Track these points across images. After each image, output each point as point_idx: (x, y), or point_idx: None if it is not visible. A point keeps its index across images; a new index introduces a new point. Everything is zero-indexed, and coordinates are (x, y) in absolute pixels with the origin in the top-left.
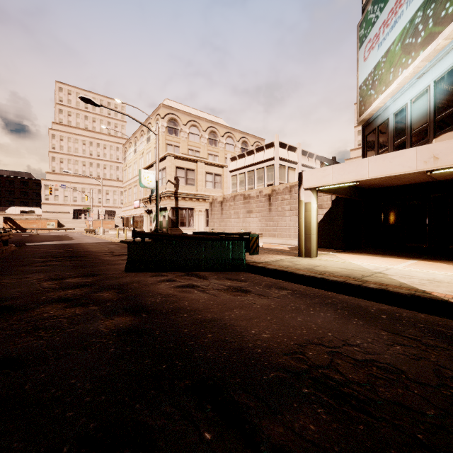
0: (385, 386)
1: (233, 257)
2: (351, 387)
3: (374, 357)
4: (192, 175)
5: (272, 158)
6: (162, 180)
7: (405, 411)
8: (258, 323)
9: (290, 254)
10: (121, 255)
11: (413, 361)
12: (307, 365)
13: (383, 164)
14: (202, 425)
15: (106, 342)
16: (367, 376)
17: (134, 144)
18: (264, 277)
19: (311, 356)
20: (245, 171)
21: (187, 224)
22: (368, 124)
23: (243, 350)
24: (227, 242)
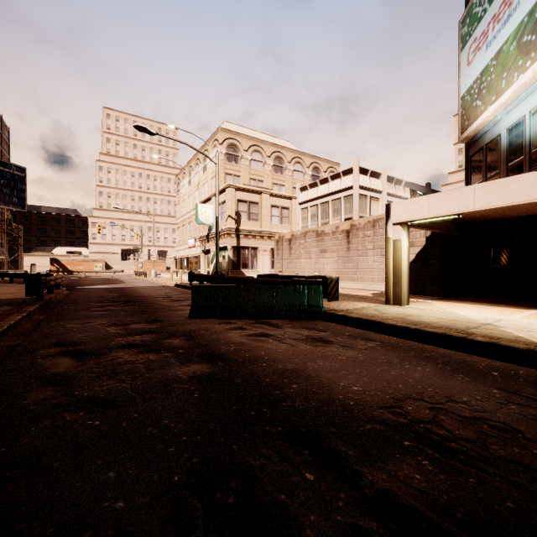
0: (498, 444)
1: (309, 303)
2: (458, 443)
3: (484, 415)
4: (255, 209)
5: (350, 186)
6: (221, 215)
7: (522, 469)
8: (346, 375)
9: (375, 301)
10: (180, 300)
11: (531, 421)
12: (407, 419)
13: (494, 193)
14: (302, 467)
15: (188, 388)
16: (476, 433)
17: (188, 174)
18: (346, 327)
19: (411, 411)
20: (317, 203)
21: (249, 265)
22: (473, 143)
23: (333, 401)
24: (302, 286)
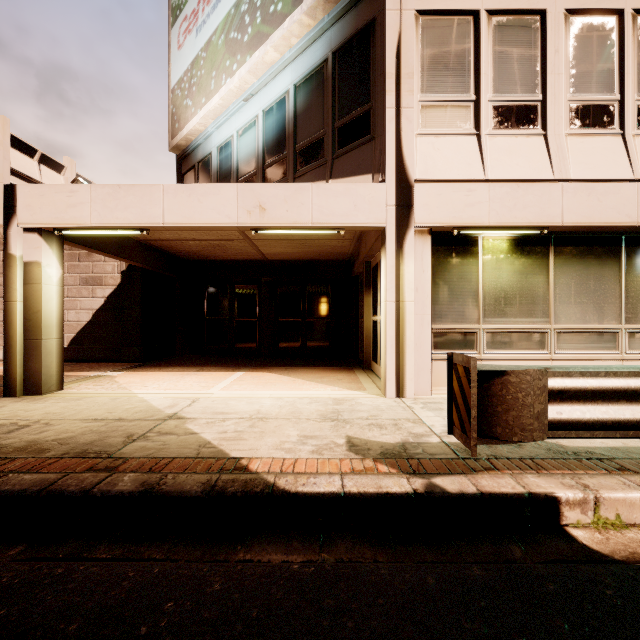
0: None
1: None
2: None
3: None
4: None
5: None
6: None
7: None
8: None
9: None
10: None
11: None
12: None
13: (189, 203)
14: None
15: None
16: None
17: None
18: None
19: None
20: None
21: None
22: (186, 157)
23: None
24: None
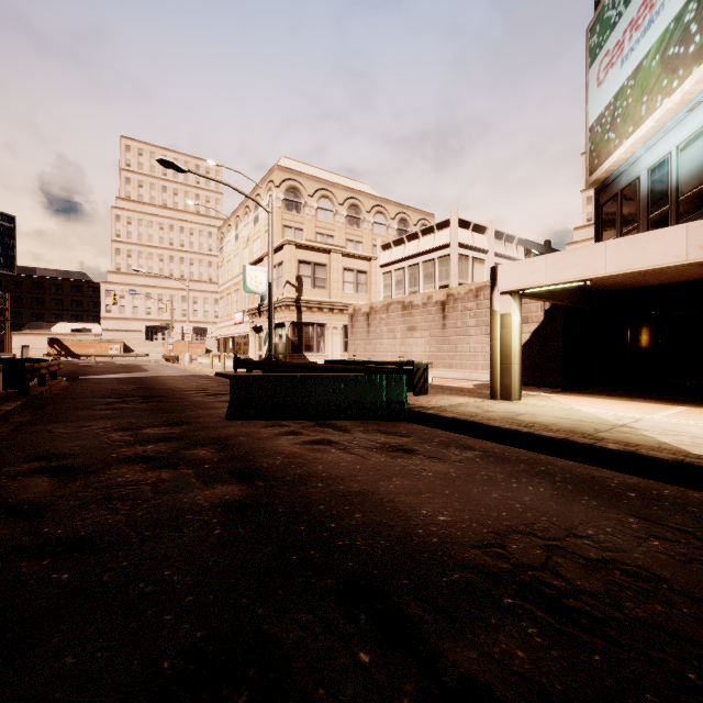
0: (635, 600)
1: (389, 399)
2: (580, 599)
3: (616, 555)
4: (322, 272)
5: (447, 244)
6: (277, 281)
7: (668, 638)
8: (431, 499)
9: (477, 395)
10: (218, 394)
11: (680, 564)
12: (510, 564)
13: (631, 252)
14: (356, 641)
15: (208, 521)
16: (605, 583)
17: (234, 226)
18: (437, 431)
19: (516, 551)
20: (404, 266)
21: (315, 347)
22: (604, 188)
23: (409, 538)
24: (379, 376)
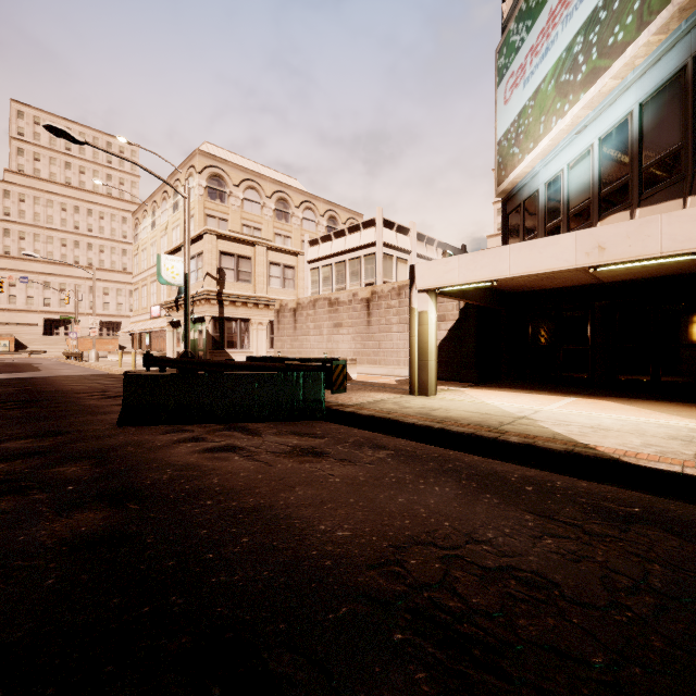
0: (528, 615)
1: (306, 397)
2: (474, 622)
3: (512, 561)
4: (246, 265)
5: (372, 243)
6: (197, 272)
7: (559, 661)
8: (333, 510)
9: (397, 391)
10: (119, 396)
11: (570, 564)
12: (406, 585)
13: (531, 256)
14: None
15: (43, 567)
16: (500, 598)
17: (151, 212)
18: (353, 430)
19: (414, 567)
20: (331, 262)
21: (238, 344)
22: (510, 198)
23: (299, 563)
24: (296, 373)
